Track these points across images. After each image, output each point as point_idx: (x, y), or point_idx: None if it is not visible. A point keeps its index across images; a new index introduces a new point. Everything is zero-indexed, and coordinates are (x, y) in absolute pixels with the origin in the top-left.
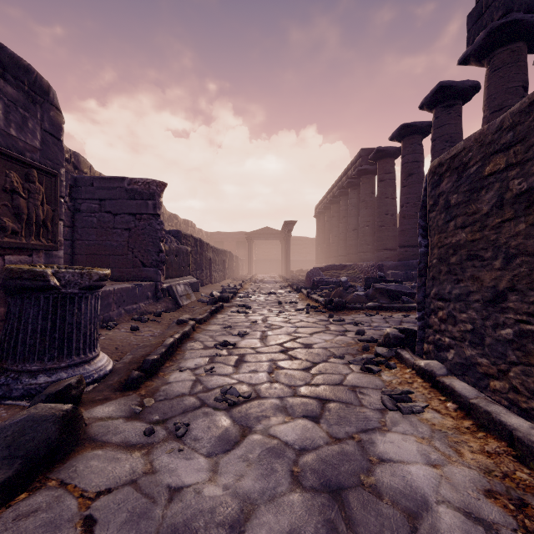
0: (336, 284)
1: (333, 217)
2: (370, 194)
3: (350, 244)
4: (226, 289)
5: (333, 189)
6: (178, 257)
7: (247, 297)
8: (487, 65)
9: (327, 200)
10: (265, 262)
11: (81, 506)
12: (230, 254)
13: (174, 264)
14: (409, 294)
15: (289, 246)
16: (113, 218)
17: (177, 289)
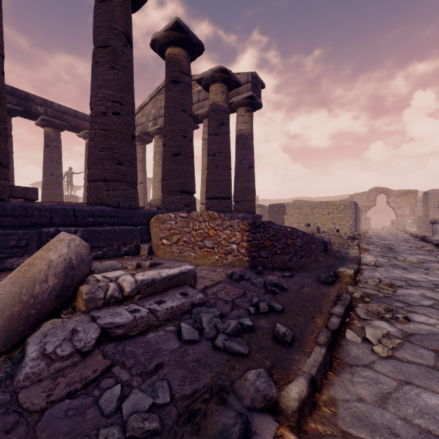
0: None
1: None
2: None
3: None
4: None
5: None
6: None
7: None
8: (248, 110)
9: None
10: None
11: (408, 238)
12: None
13: None
14: None
15: None
16: None
17: None
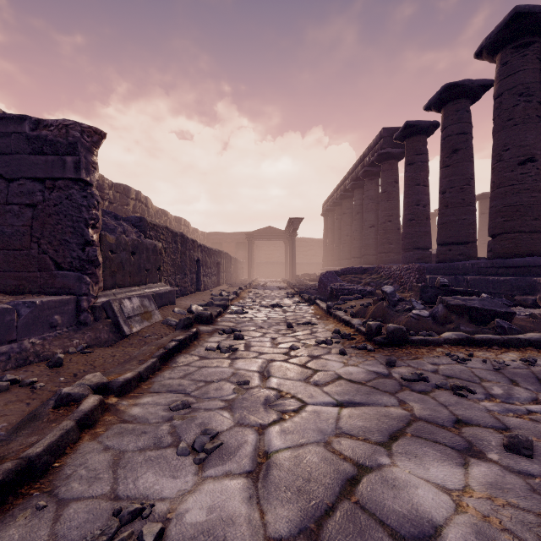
0: (362, 292)
1: (344, 214)
2: (392, 183)
3: (366, 243)
4: (213, 301)
5: (344, 182)
6: (138, 255)
7: (241, 313)
8: None
9: (337, 195)
10: (268, 265)
11: None
12: (227, 256)
13: (129, 265)
14: (503, 315)
15: (294, 247)
16: (6, 186)
17: (122, 307)
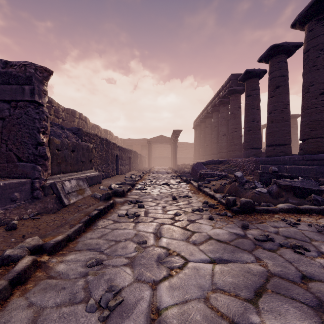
0: (219, 176)
1: (207, 127)
2: (237, 108)
3: (220, 145)
4: (125, 181)
5: (207, 108)
6: (76, 152)
7: (143, 189)
8: None
9: (202, 116)
10: (160, 158)
11: None
12: (135, 153)
13: (70, 158)
14: (316, 192)
15: (176, 147)
16: None
17: (63, 186)
